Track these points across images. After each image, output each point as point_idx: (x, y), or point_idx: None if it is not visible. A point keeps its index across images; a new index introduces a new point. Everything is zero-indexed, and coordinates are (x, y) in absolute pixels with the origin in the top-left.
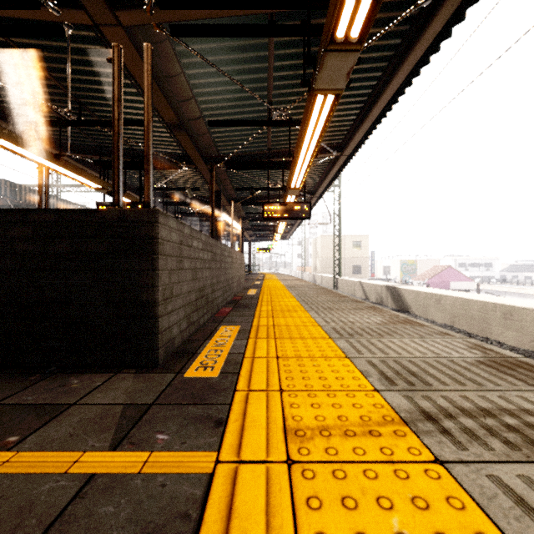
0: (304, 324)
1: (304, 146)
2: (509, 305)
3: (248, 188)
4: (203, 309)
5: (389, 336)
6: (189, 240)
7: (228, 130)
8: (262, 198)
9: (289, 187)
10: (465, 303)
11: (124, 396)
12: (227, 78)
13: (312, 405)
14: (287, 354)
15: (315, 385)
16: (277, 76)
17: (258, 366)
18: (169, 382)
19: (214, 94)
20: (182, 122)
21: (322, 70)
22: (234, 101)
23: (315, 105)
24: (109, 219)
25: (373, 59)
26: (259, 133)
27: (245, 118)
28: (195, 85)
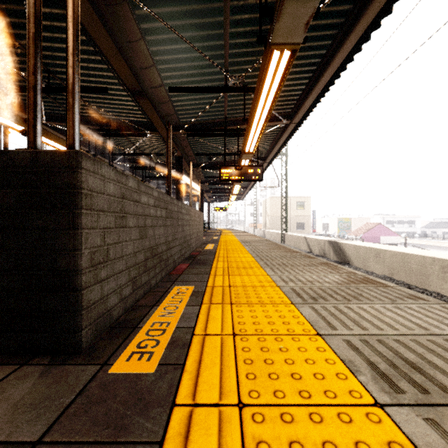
0: (262, 284)
1: (258, 109)
2: (447, 260)
3: (207, 154)
4: (155, 268)
5: (356, 301)
6: (136, 195)
7: (187, 99)
8: (219, 163)
9: (244, 151)
10: (403, 257)
11: (4, 420)
12: (185, 45)
13: (291, 447)
14: (245, 328)
15: (288, 390)
16: (233, 43)
17: (209, 351)
18: (85, 385)
19: (174, 62)
20: (144, 89)
21: (280, 19)
22: (193, 69)
23: (271, 63)
24: (18, 163)
25: (324, 26)
26: (217, 102)
27: (203, 86)
28: (155, 52)
